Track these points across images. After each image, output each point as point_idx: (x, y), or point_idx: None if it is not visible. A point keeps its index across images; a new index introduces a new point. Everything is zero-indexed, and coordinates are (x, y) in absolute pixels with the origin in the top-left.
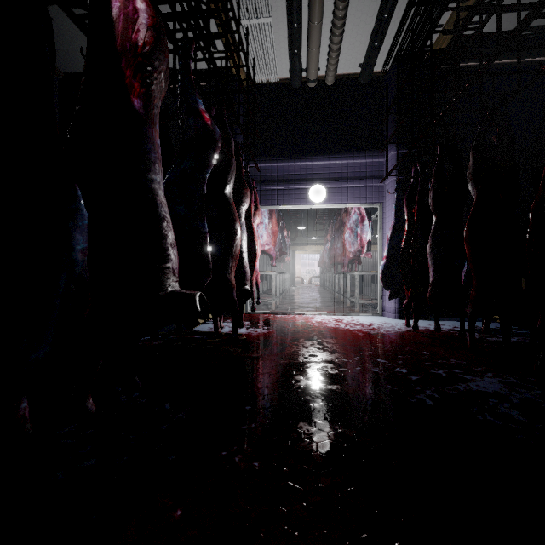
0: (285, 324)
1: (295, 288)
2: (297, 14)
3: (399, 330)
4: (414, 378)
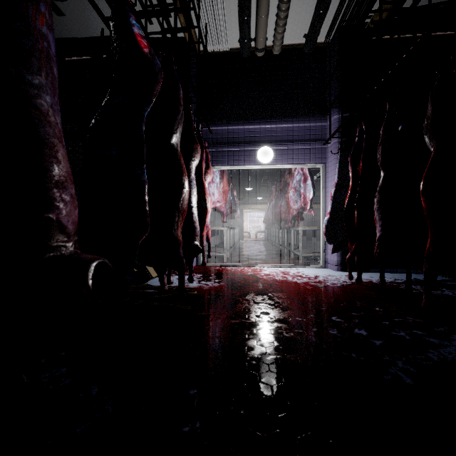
0: (236, 277)
1: (243, 241)
2: None
3: (345, 283)
4: (377, 343)
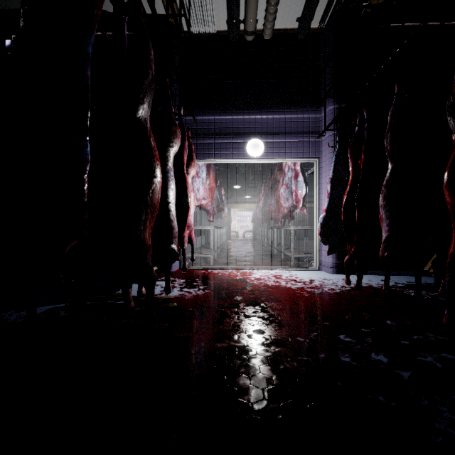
0: (223, 282)
1: (231, 241)
2: None
3: (344, 288)
4: (405, 375)
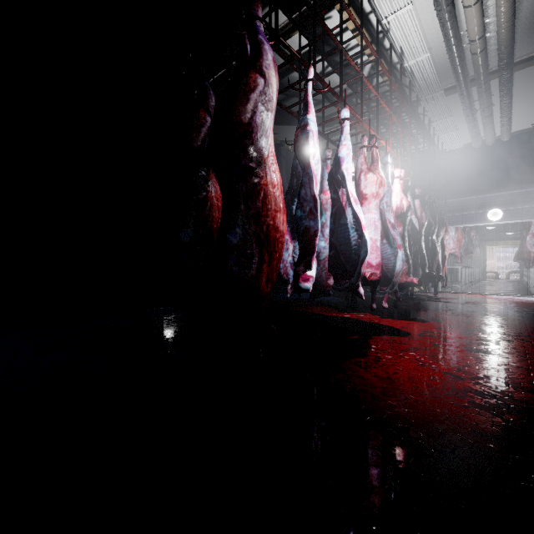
0: (467, 297)
1: (485, 281)
2: (474, 127)
3: None
4: (528, 311)
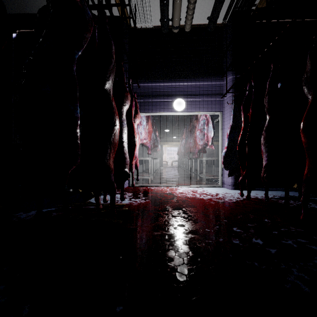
0: (157, 195)
1: (163, 168)
2: None
3: (238, 199)
4: (273, 251)
